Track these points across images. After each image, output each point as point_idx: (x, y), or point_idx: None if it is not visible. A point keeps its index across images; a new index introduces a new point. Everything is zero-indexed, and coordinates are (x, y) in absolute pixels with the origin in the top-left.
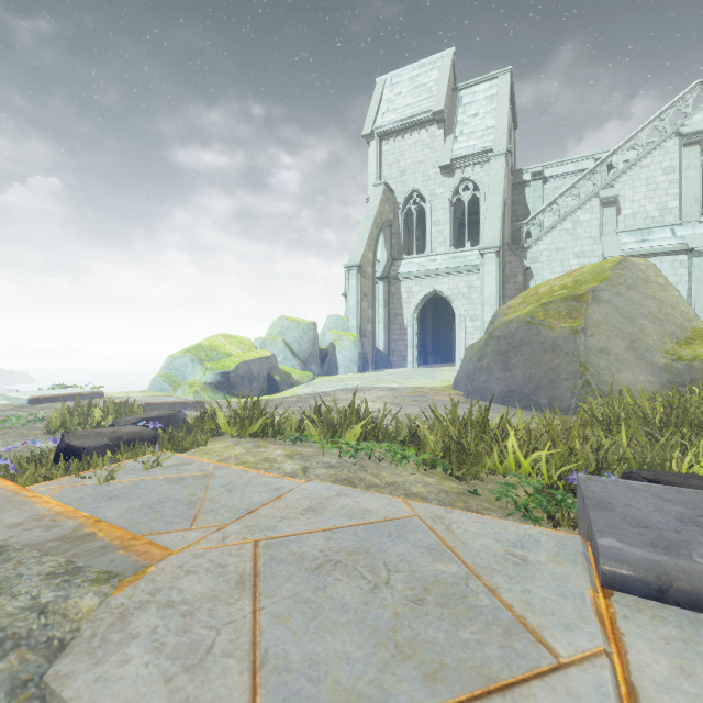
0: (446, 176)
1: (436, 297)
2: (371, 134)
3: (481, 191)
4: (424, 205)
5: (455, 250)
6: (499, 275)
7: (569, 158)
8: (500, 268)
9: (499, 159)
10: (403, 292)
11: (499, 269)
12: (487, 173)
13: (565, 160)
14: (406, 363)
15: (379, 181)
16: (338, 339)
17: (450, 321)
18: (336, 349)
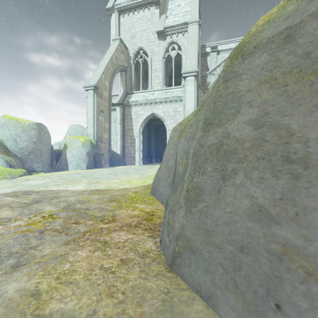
0: (161, 39)
1: (157, 125)
2: (112, 8)
3: (182, 50)
4: (147, 59)
5: (166, 88)
6: (196, 93)
7: (232, 39)
8: (197, 89)
9: (194, 25)
10: (133, 114)
11: (196, 89)
12: (186, 38)
13: (229, 41)
14: (135, 161)
15: (116, 37)
16: (71, 141)
17: (165, 139)
18: (67, 149)
